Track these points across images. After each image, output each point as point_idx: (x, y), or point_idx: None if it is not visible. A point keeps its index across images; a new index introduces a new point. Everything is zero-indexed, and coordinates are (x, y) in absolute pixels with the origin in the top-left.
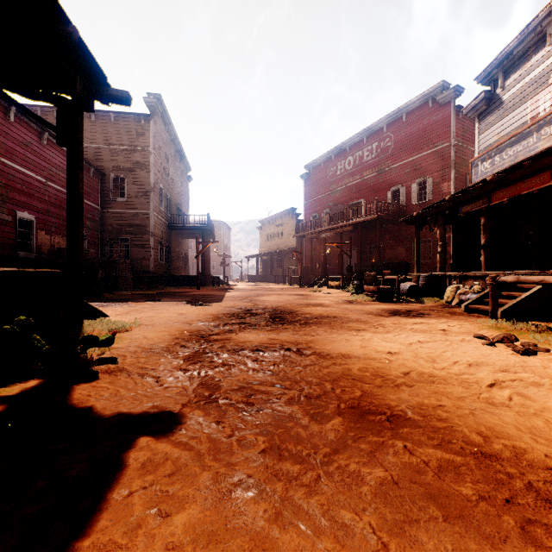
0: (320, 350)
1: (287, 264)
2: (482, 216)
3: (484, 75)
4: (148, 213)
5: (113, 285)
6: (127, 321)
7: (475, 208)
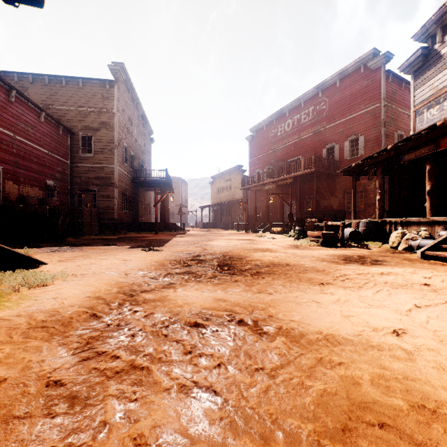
0: (287, 325)
1: (235, 213)
2: (427, 163)
3: (421, 32)
4: (113, 167)
5: (78, 231)
6: (60, 270)
7: (420, 155)
